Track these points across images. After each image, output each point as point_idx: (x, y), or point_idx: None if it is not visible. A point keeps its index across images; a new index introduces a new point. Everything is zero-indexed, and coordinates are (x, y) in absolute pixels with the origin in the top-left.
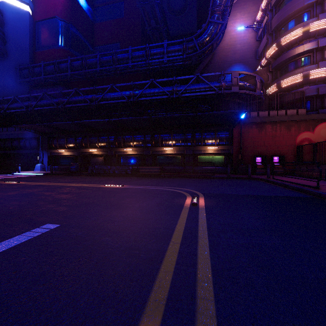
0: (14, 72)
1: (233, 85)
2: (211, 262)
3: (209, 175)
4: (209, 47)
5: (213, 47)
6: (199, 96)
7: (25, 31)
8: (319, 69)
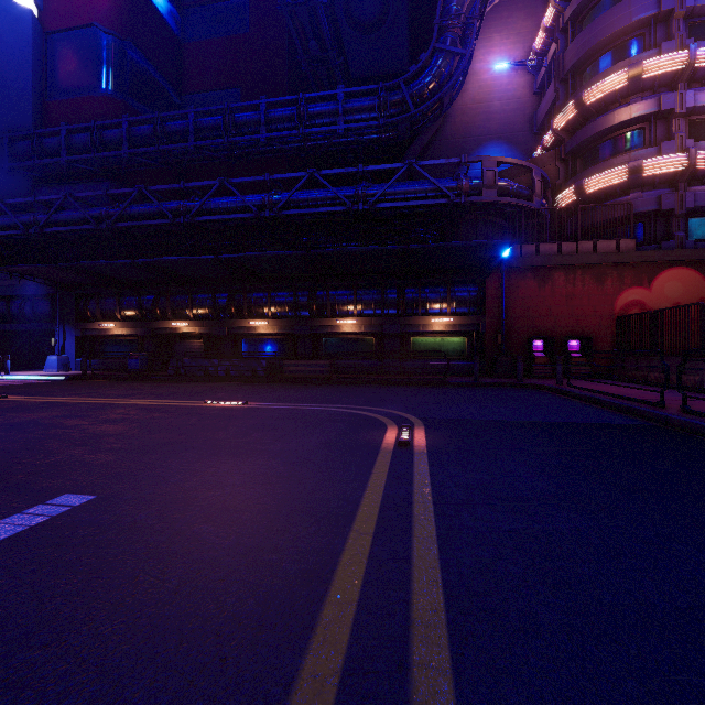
0: None
1: (485, 187)
2: (443, 577)
3: (434, 379)
4: (434, 104)
5: (444, 104)
6: (413, 209)
7: (22, 55)
8: (662, 157)
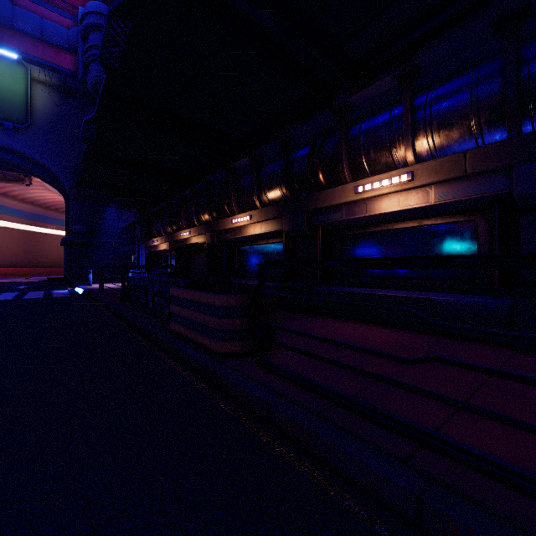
0: None
1: None
2: None
3: None
4: None
5: None
6: None
7: None
8: None
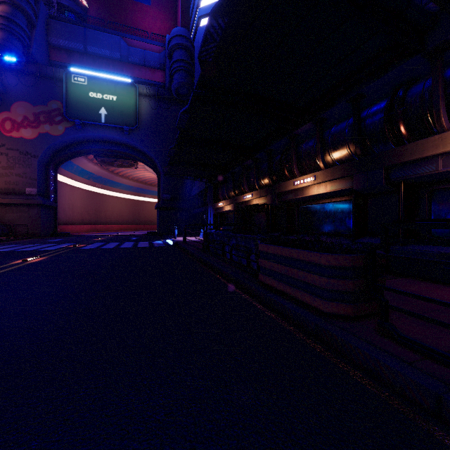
0: None
1: None
2: None
3: None
4: None
5: None
6: None
7: None
8: None
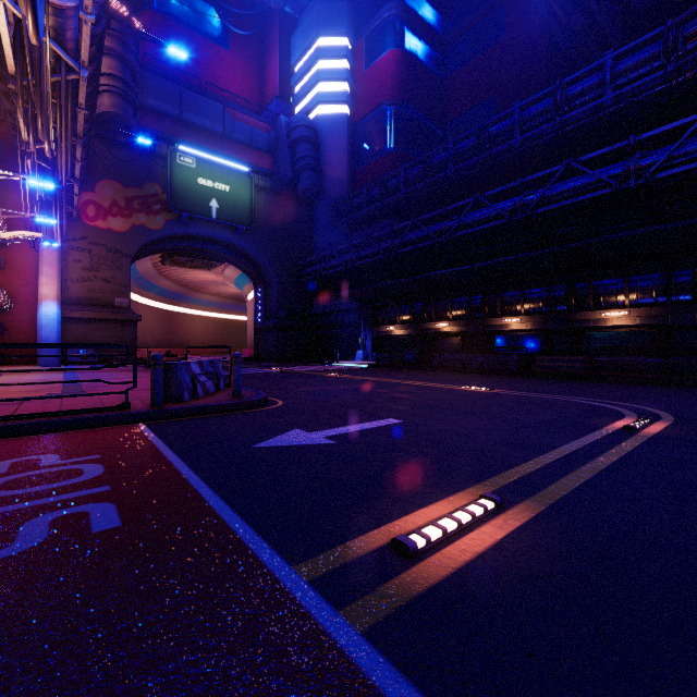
0: (329, 213)
1: None
2: (589, 479)
3: None
4: None
5: None
6: None
7: (342, 146)
8: None
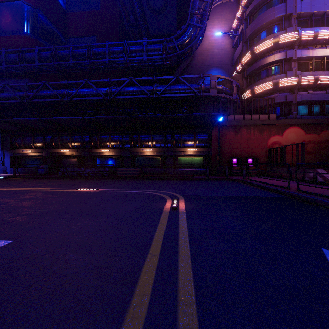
0: None
1: (211, 88)
2: (194, 277)
3: (188, 177)
4: (188, 49)
5: (193, 50)
6: (179, 97)
7: None
8: (287, 78)
